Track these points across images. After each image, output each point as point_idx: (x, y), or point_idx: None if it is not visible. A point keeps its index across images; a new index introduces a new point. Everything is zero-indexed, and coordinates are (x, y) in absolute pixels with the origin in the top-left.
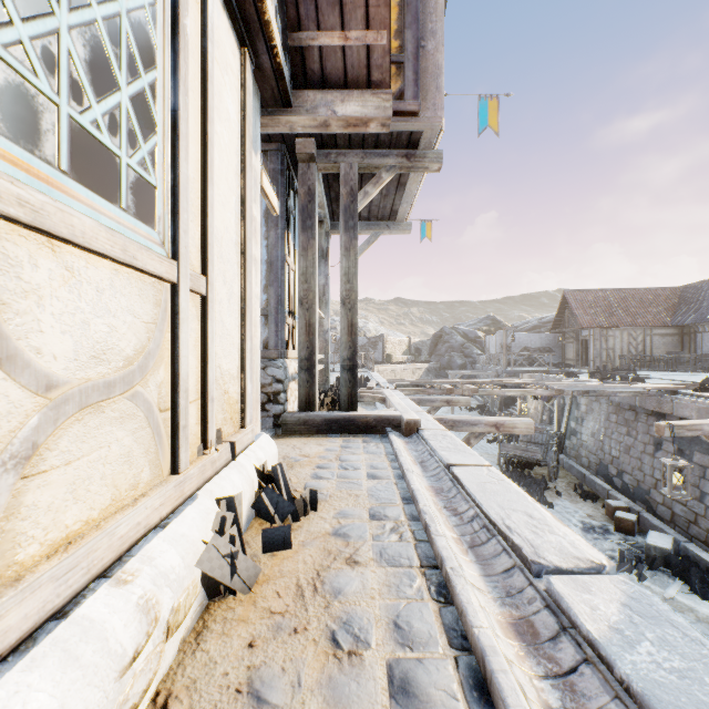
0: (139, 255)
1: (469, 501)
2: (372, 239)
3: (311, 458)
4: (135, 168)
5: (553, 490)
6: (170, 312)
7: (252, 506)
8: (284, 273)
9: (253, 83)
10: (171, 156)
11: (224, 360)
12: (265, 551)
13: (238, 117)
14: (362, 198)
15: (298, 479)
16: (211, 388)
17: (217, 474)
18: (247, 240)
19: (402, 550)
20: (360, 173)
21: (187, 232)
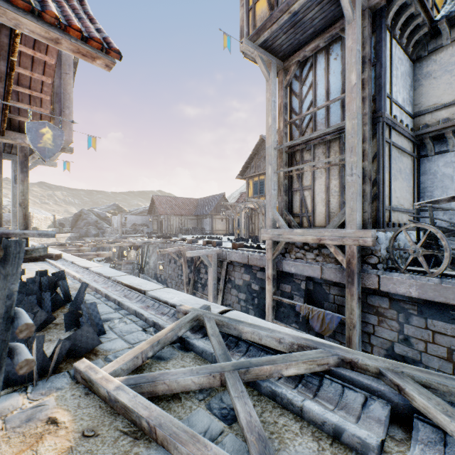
0: None
1: (77, 266)
2: (32, 167)
3: None
4: None
5: None
6: None
7: None
8: None
9: None
10: None
11: None
12: None
13: None
14: (32, 159)
15: None
16: None
17: None
18: None
19: None
20: None
21: None
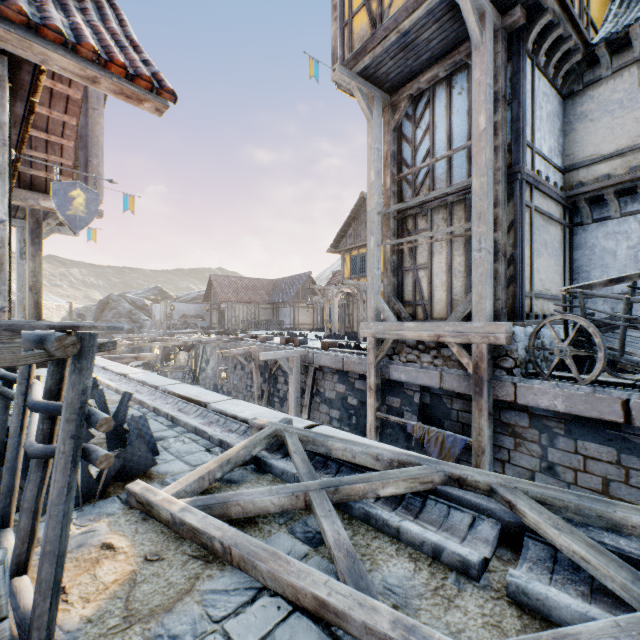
0: None
1: (111, 372)
2: (45, 237)
3: None
4: None
5: None
6: None
7: None
8: None
9: None
10: None
11: None
12: None
13: None
14: (46, 226)
15: None
16: None
17: None
18: None
19: None
20: None
21: None
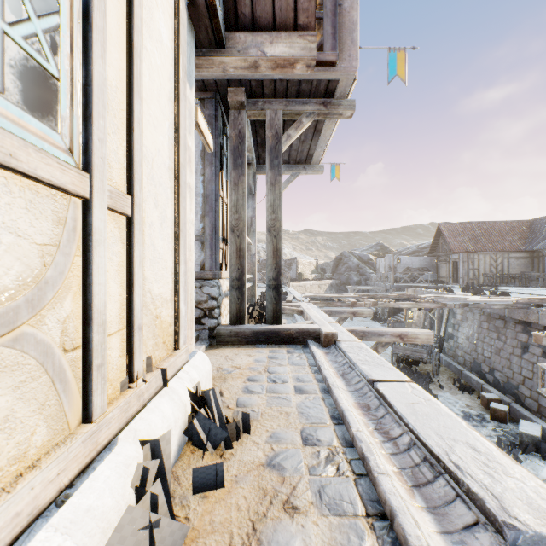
0: (21, 154)
1: (400, 424)
2: (291, 179)
3: (242, 369)
4: (20, 43)
5: (436, 383)
6: (80, 233)
7: (183, 433)
8: (218, 204)
9: (187, 19)
10: (82, 50)
11: (155, 284)
12: (195, 491)
13: (172, 45)
14: (285, 140)
15: (230, 393)
16: (137, 316)
17: (145, 407)
18: (181, 167)
19: (342, 488)
20: (283, 120)
21: (104, 141)
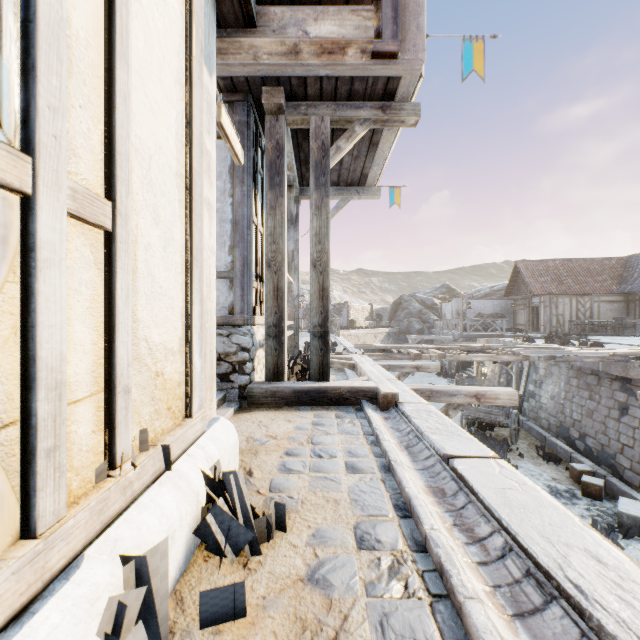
0: None
1: (489, 518)
2: (342, 205)
3: (279, 439)
4: None
5: (515, 451)
6: (17, 247)
7: (194, 533)
8: (250, 233)
9: None
10: None
11: (155, 330)
12: (204, 624)
13: (181, 10)
14: (334, 154)
15: (262, 472)
16: (122, 373)
17: (135, 502)
18: (194, 173)
19: (414, 618)
20: (331, 130)
21: (61, 112)
